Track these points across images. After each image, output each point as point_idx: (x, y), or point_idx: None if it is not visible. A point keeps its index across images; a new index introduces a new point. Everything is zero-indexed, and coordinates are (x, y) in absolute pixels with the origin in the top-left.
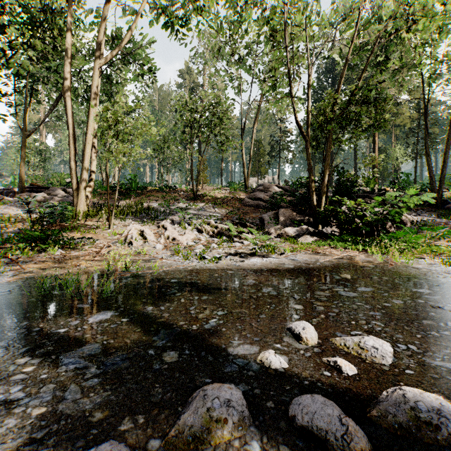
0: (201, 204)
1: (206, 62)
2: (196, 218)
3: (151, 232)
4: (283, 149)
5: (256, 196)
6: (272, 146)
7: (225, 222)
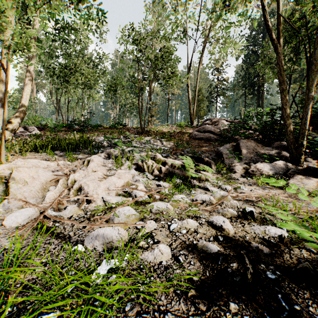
0: (148, 138)
1: (154, 1)
2: (140, 152)
3: (48, 174)
4: (220, 95)
5: (205, 129)
6: (210, 93)
7: (174, 156)
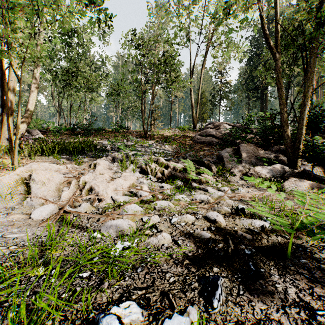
0: (151, 142)
1: (157, 6)
2: (144, 155)
3: (60, 176)
4: (223, 98)
5: (207, 133)
6: (213, 96)
7: (176, 159)
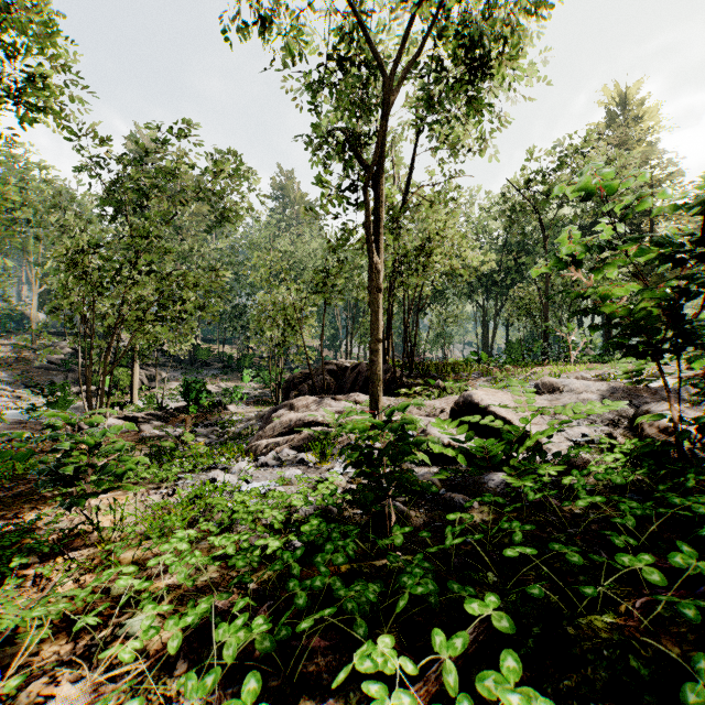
0: None
1: None
2: None
3: None
4: None
5: (47, 359)
6: None
7: (18, 386)
